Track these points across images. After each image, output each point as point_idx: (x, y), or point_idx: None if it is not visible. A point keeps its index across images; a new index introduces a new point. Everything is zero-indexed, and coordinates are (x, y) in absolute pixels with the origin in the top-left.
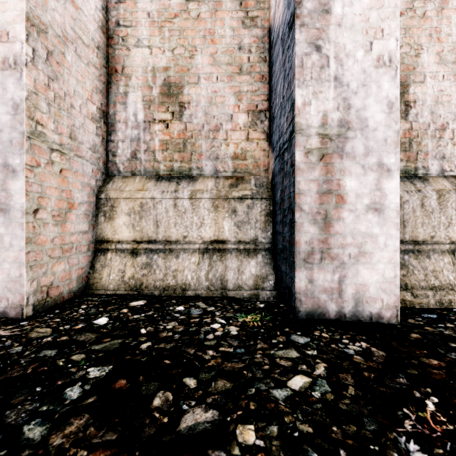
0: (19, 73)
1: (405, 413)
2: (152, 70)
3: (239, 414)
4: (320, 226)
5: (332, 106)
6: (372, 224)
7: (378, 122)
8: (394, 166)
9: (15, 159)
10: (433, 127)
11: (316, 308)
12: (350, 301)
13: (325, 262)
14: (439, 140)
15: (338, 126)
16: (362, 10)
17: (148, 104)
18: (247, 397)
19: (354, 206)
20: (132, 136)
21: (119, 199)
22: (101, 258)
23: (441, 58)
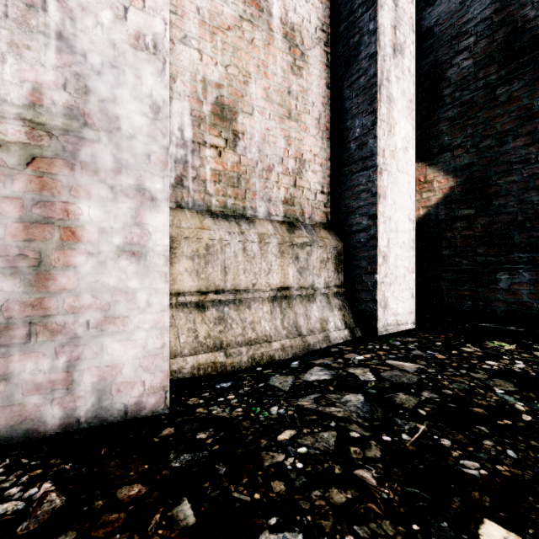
0: None
1: None
2: None
3: None
4: (28, 278)
5: (53, 79)
6: (127, 274)
7: (138, 128)
8: (161, 194)
9: None
10: (261, 166)
11: (18, 423)
12: (88, 395)
13: (39, 340)
14: (266, 181)
15: (66, 116)
16: None
17: None
18: None
19: (96, 248)
20: None
21: None
22: None
23: (268, 95)
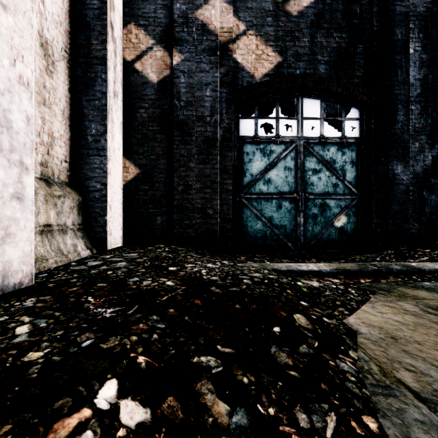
0: None
1: (87, 306)
2: None
3: (11, 359)
4: None
5: None
6: (16, 210)
7: (20, 128)
8: (31, 166)
9: None
10: None
11: None
12: None
13: None
14: None
15: None
16: (8, 26)
17: None
18: (0, 354)
19: (2, 194)
20: None
21: None
22: None
23: None
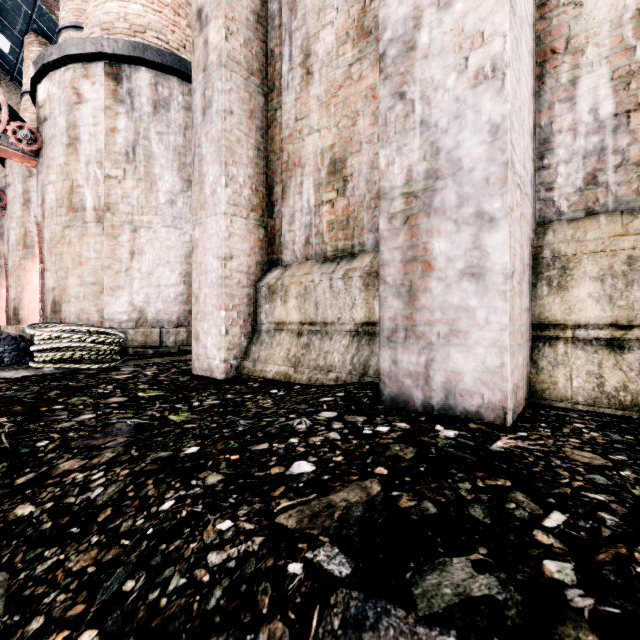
0: (499, 80)
1: None
2: (633, 16)
3: None
4: None
5: None
6: None
7: None
8: None
9: (493, 204)
10: None
11: None
12: None
13: None
14: None
15: None
16: None
17: (624, 81)
18: None
19: None
20: (587, 148)
21: (578, 256)
22: (546, 351)
23: None
